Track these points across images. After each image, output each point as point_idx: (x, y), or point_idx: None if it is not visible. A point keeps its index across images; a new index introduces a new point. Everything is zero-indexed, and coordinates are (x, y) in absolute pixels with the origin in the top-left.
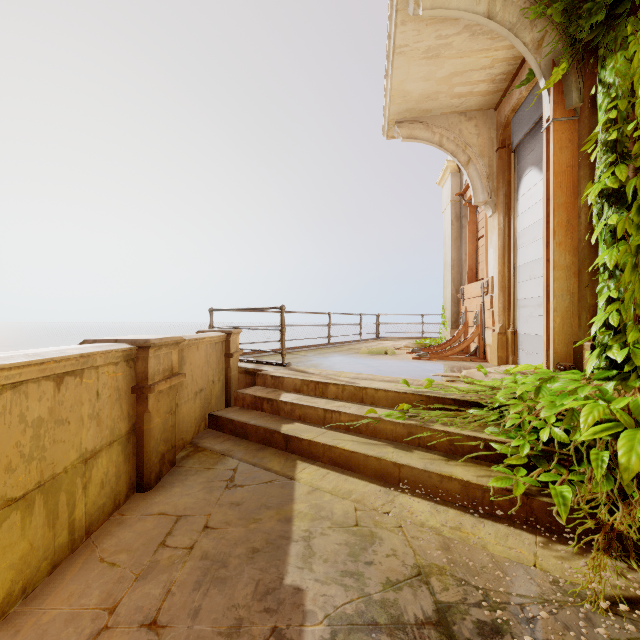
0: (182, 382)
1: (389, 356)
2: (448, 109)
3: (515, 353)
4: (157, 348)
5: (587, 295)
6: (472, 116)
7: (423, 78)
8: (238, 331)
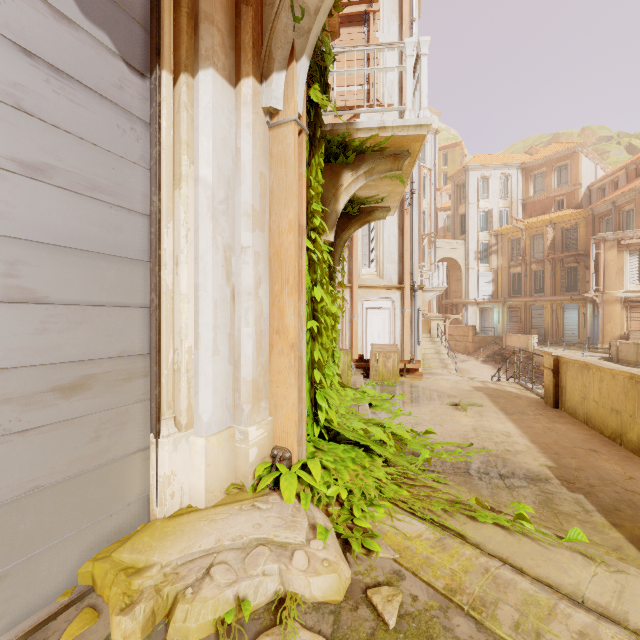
0: None
1: None
2: None
3: None
4: None
5: None
6: None
7: None
8: None
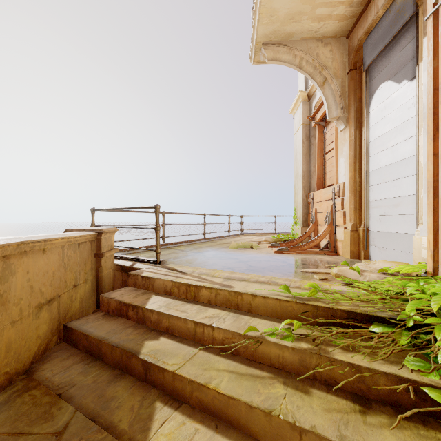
0: (6, 299)
1: (255, 250)
2: (308, 34)
3: (366, 248)
4: None
5: None
6: (327, 42)
7: None
8: (112, 230)
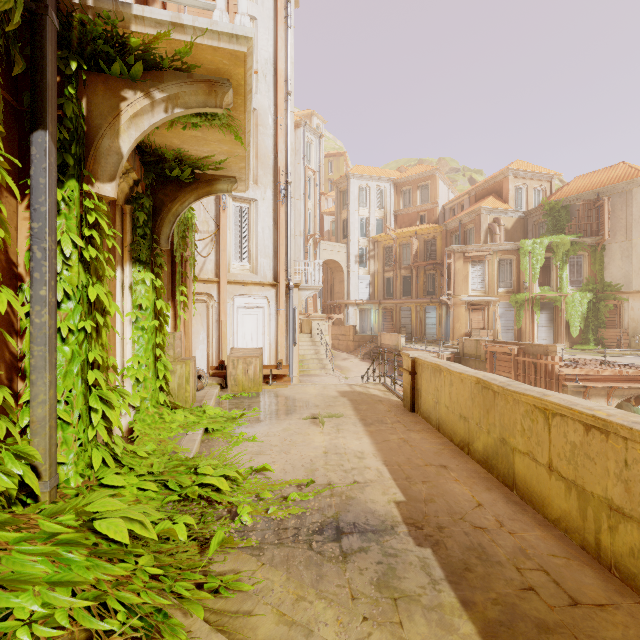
0: None
1: None
2: None
3: None
4: None
5: None
6: None
7: None
8: None
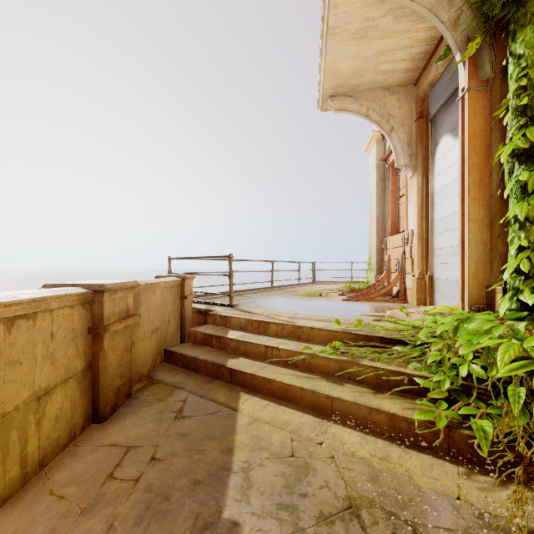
0: (139, 322)
1: (323, 298)
2: (374, 85)
3: (432, 295)
4: (112, 292)
5: (498, 244)
6: (394, 91)
7: (352, 57)
8: (192, 276)
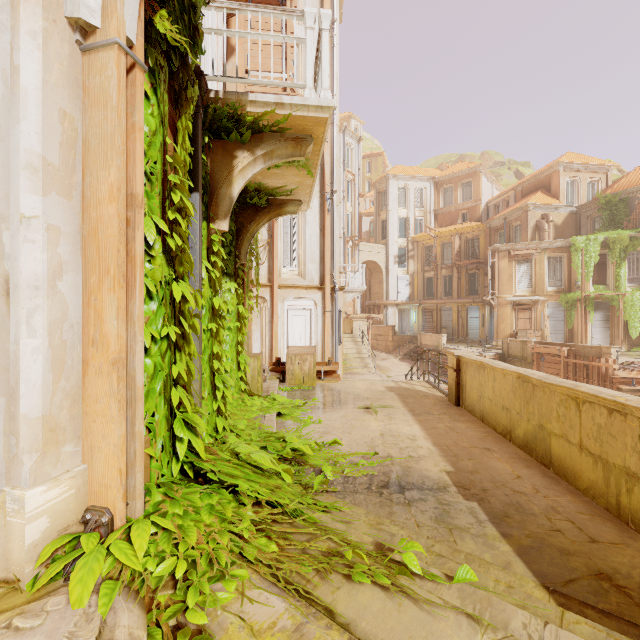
0: None
1: None
2: None
3: None
4: None
5: None
6: None
7: None
8: None
